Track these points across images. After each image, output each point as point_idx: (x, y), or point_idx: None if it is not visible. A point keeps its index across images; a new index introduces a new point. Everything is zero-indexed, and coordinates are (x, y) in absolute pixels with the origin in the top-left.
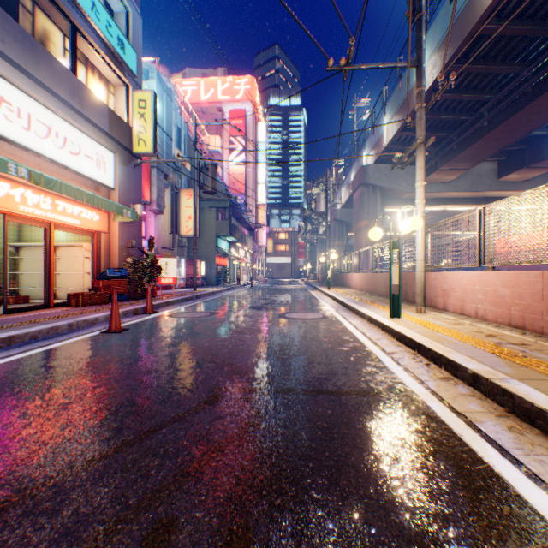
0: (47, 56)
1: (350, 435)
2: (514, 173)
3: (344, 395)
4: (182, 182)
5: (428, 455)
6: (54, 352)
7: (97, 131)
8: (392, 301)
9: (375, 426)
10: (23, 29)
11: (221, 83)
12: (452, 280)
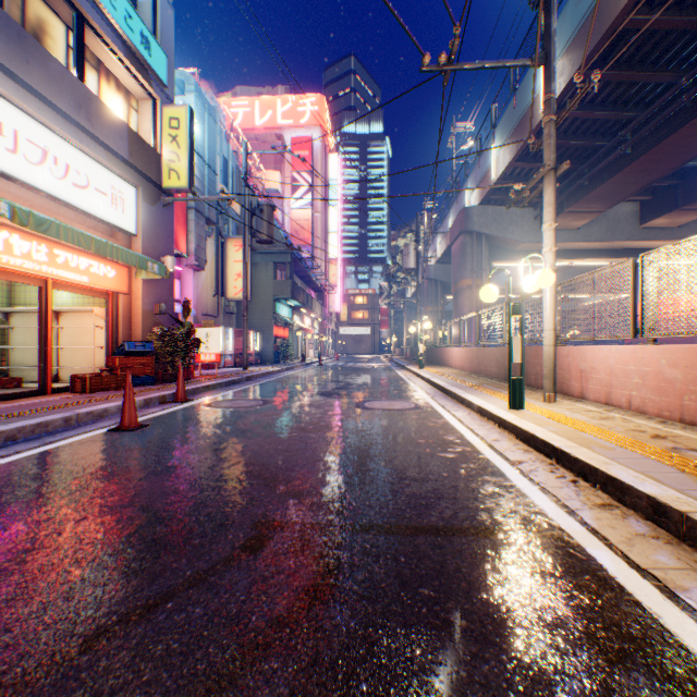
0: (41, 52)
1: (476, 616)
2: (662, 217)
3: (457, 535)
4: (230, 229)
5: (615, 662)
6: (34, 460)
7: (112, 157)
8: (512, 387)
9: (514, 598)
10: (6, 14)
11: (281, 103)
12: (593, 357)
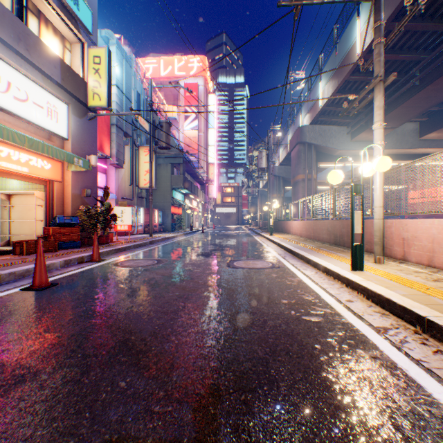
0: None
1: None
2: (435, 132)
3: None
4: (141, 141)
5: None
6: None
7: (47, 80)
8: (354, 252)
9: None
10: None
11: (177, 61)
12: (416, 228)
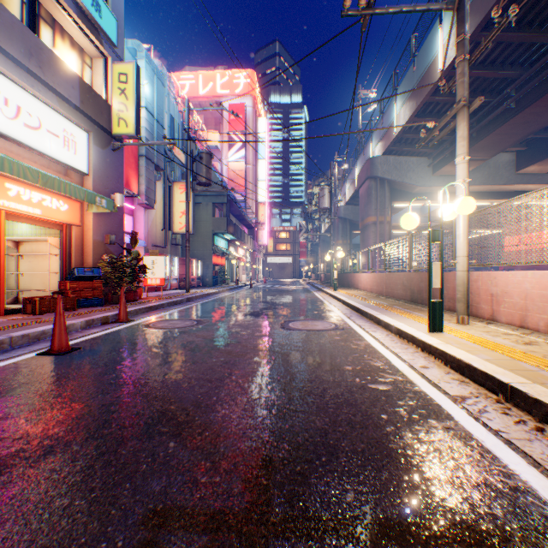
0: None
1: None
2: (535, 164)
3: (433, 545)
4: (176, 175)
5: None
6: None
7: (63, 103)
8: (432, 310)
9: None
10: None
11: (220, 77)
12: (506, 282)
